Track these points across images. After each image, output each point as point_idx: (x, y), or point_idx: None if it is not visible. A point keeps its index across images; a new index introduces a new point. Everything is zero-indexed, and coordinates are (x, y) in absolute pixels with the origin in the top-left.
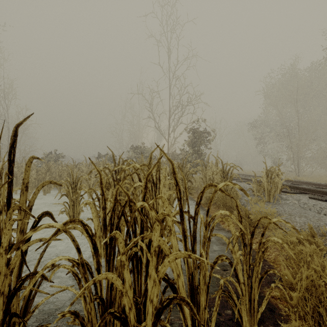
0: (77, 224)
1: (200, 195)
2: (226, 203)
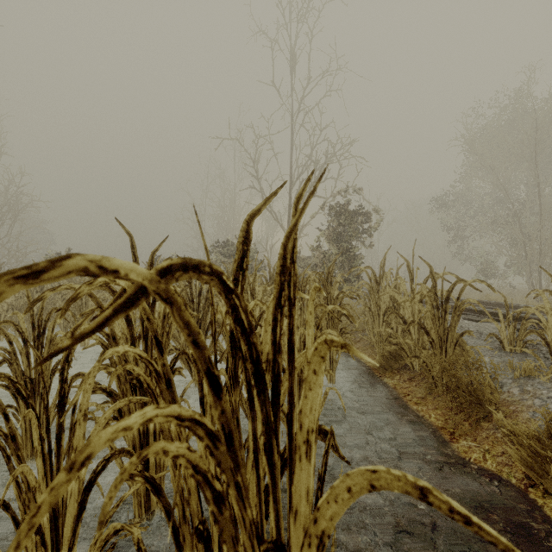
0: None
1: None
2: (458, 380)
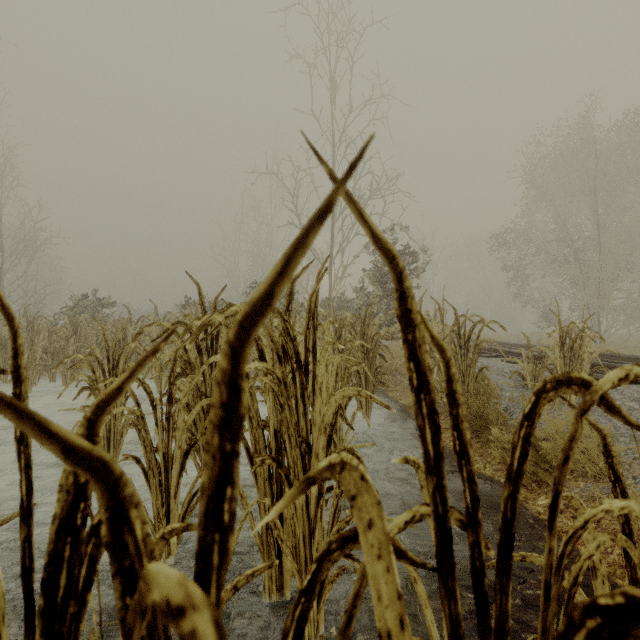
0: None
1: (521, 432)
2: (470, 407)
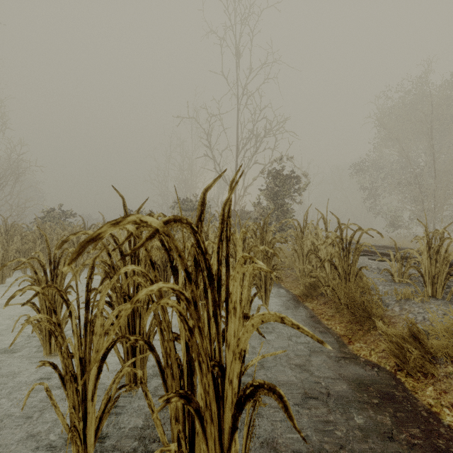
0: None
1: None
2: (354, 300)
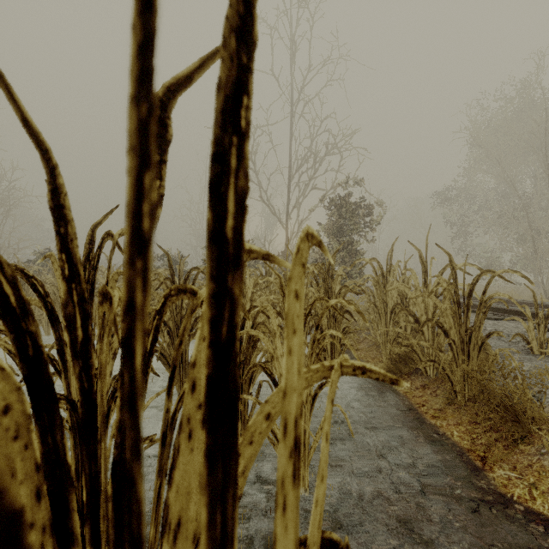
0: None
1: None
2: (491, 392)
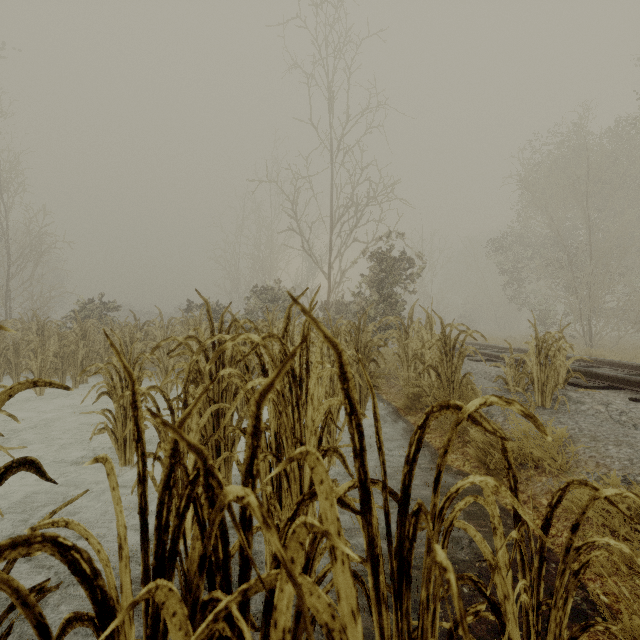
0: (40, 548)
1: (415, 436)
2: None
